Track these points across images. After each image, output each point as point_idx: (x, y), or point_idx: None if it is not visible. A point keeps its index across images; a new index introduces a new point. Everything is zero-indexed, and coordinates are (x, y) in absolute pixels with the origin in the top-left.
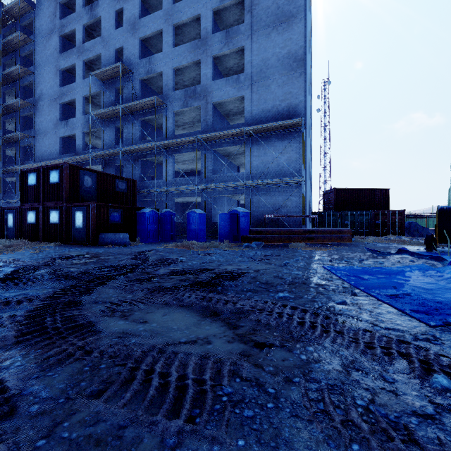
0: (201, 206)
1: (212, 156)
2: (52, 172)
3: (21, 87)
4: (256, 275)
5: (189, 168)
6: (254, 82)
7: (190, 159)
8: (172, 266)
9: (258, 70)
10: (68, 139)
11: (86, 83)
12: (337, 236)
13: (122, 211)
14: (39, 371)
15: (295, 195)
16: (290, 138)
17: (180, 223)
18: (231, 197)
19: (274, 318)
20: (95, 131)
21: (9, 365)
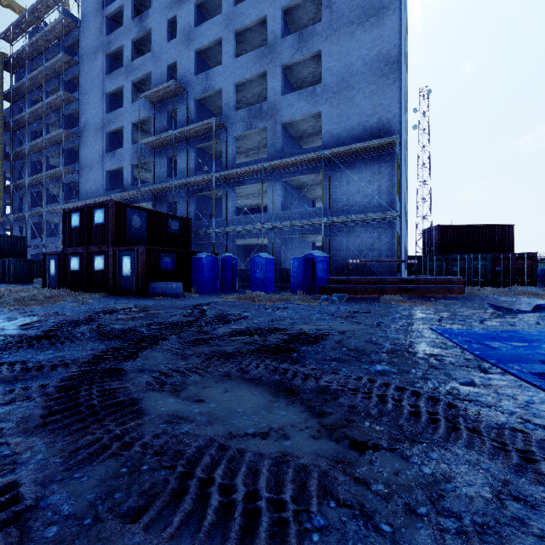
0: (269, 250)
1: (281, 187)
2: (97, 211)
3: (65, 115)
4: (342, 339)
5: (254, 204)
6: (334, 93)
7: (255, 193)
8: (234, 323)
9: (339, 79)
10: (115, 174)
11: (135, 107)
12: (445, 287)
13: (176, 255)
14: (64, 470)
15: (387, 234)
16: (381, 162)
17: (242, 270)
18: (305, 238)
19: (374, 403)
20: (145, 162)
21: (29, 458)
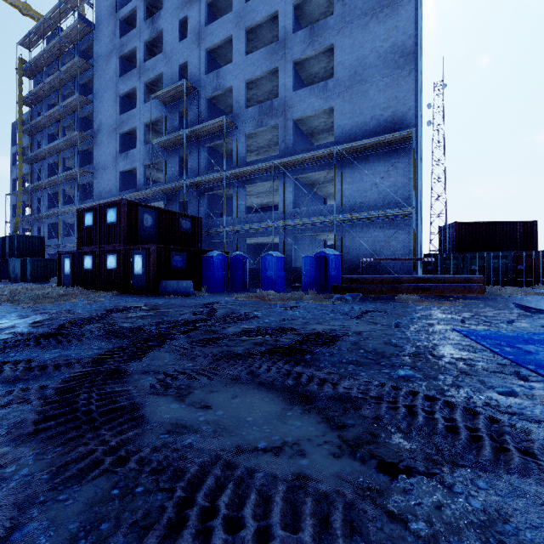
0: (279, 248)
1: (292, 185)
2: (109, 210)
3: (80, 118)
4: (358, 340)
5: (264, 202)
6: (347, 88)
7: (265, 191)
8: (244, 323)
9: (351, 73)
10: (128, 174)
11: (147, 108)
12: (464, 286)
13: (186, 254)
14: (49, 490)
15: (402, 232)
16: (395, 157)
17: (253, 269)
18: (316, 236)
19: (402, 415)
20: (157, 162)
21: (13, 473)
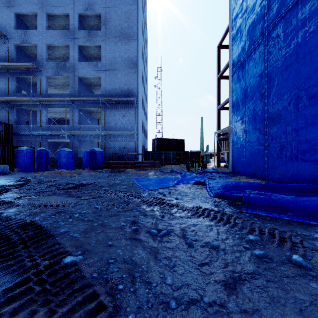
0: (70, 146)
1: (78, 112)
2: None
3: None
4: (97, 184)
5: (60, 117)
6: (107, 69)
7: (61, 111)
8: (48, 183)
9: (110, 63)
10: None
11: None
12: (152, 165)
13: (1, 148)
14: (1, 210)
15: (132, 141)
16: (129, 108)
17: (52, 158)
18: (93, 140)
19: (95, 193)
20: None
21: None
